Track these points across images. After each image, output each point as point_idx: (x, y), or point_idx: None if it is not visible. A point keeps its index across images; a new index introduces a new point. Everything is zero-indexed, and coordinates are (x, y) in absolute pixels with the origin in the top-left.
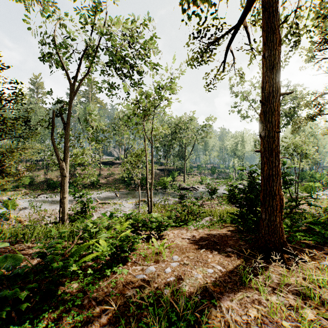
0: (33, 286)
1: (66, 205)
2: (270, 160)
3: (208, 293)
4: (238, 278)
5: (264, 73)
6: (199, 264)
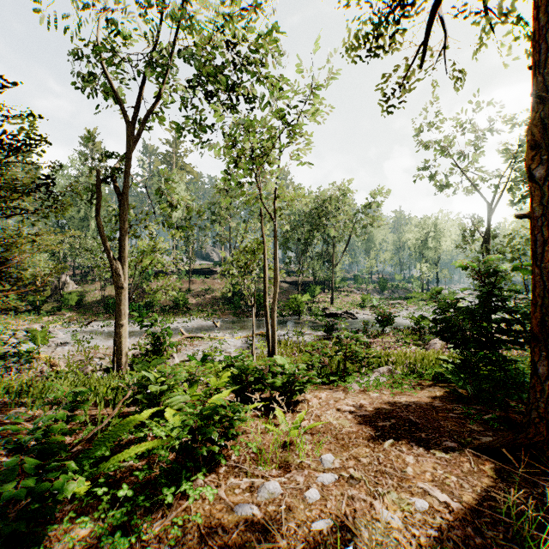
0: None
1: (124, 339)
2: None
3: None
4: (502, 533)
5: (539, 29)
6: (387, 482)
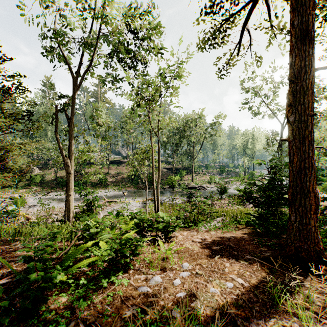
0: (2, 304)
1: (71, 203)
2: (301, 150)
3: (230, 318)
4: (267, 296)
5: (292, 45)
6: (215, 275)
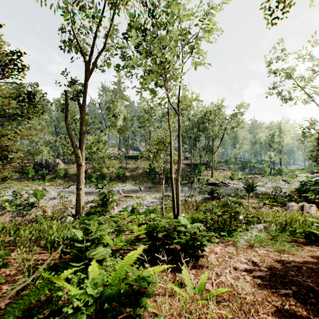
0: None
1: (82, 197)
2: None
3: None
4: None
5: None
6: None
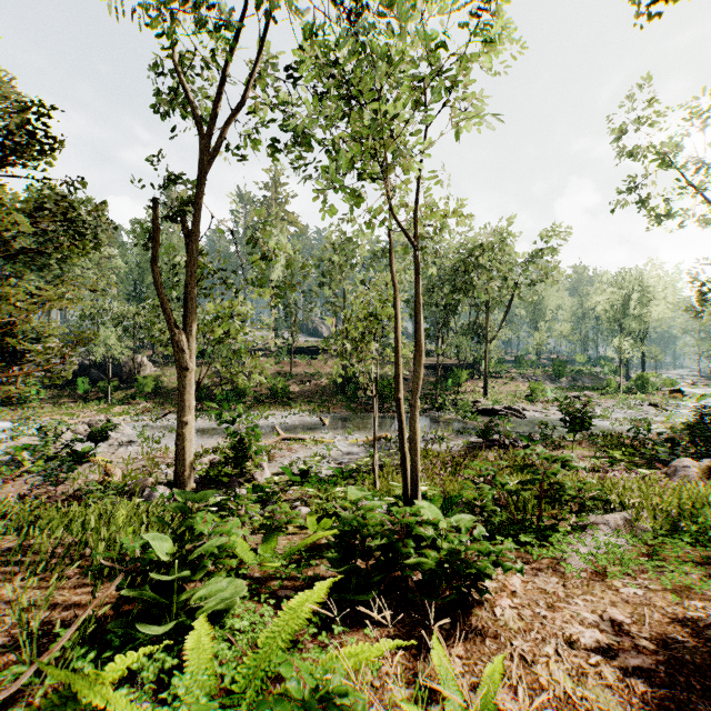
0: None
1: (188, 443)
2: None
3: None
4: None
5: None
6: None
